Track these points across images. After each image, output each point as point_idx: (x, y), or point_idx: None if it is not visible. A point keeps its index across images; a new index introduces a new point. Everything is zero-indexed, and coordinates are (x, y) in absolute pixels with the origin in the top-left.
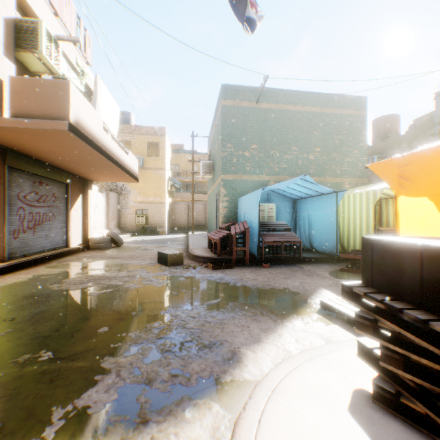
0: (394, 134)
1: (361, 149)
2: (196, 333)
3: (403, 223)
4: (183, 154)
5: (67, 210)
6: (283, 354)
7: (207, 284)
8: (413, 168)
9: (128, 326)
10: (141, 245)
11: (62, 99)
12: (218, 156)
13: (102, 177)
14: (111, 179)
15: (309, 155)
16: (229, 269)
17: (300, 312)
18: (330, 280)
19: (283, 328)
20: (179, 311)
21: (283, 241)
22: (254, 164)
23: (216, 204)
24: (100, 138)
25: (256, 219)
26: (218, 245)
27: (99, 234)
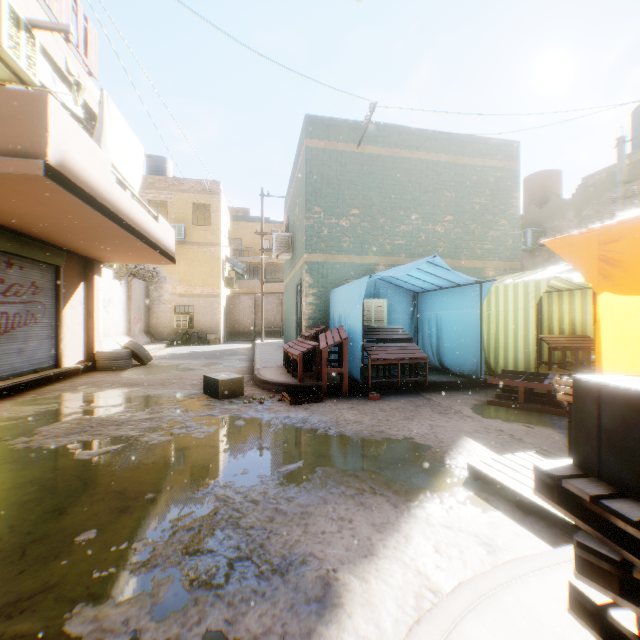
0: (557, 198)
1: (511, 219)
2: (259, 538)
3: (609, 339)
4: (248, 223)
5: (58, 307)
6: (416, 582)
7: (282, 432)
8: (626, 247)
9: (134, 527)
10: (180, 362)
11: (34, 123)
12: (301, 225)
13: (116, 255)
14: (132, 260)
15: (436, 225)
16: (316, 404)
17: (435, 485)
18: (475, 421)
19: (411, 522)
20: (230, 490)
21: (400, 358)
22: (354, 239)
23: (296, 299)
24: (106, 192)
25: (358, 324)
26: (299, 365)
27: (114, 345)
